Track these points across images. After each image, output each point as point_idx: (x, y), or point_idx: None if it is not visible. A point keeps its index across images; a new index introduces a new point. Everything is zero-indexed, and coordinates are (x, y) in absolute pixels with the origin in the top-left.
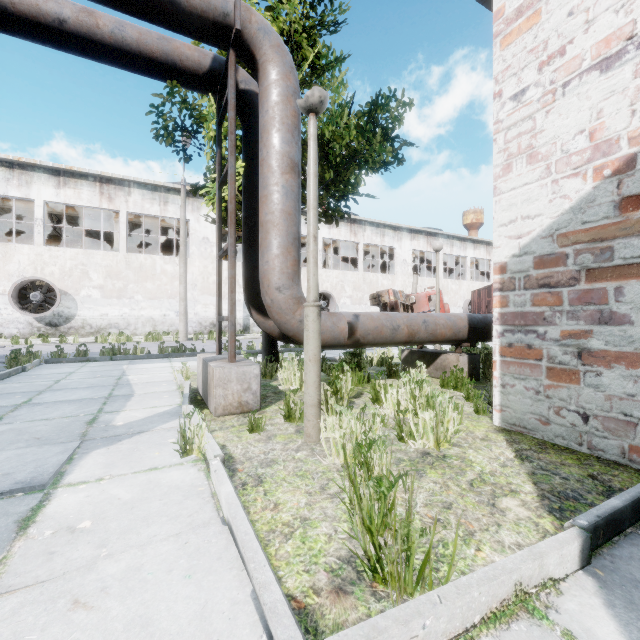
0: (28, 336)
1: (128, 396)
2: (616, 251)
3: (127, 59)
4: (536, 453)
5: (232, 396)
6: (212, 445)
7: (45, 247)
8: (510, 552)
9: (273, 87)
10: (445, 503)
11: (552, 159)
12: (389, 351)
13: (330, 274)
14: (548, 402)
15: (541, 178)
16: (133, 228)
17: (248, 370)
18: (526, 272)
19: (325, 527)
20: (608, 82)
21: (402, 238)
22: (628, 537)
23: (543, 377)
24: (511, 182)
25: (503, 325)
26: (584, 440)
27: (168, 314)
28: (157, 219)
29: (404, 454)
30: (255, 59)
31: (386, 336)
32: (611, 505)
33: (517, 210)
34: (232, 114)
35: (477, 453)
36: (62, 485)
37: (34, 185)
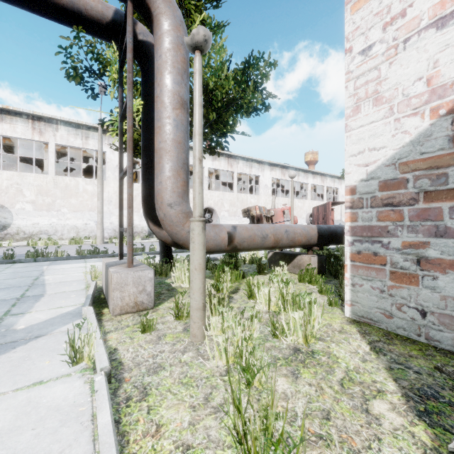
0: None
1: (38, 296)
2: (450, 177)
3: (35, 3)
4: (386, 345)
5: (128, 297)
6: (100, 355)
7: None
8: None
9: (165, 36)
10: (323, 412)
11: (395, 101)
12: (257, 252)
13: (213, 194)
14: (391, 299)
15: (385, 117)
16: (62, 157)
17: (143, 274)
18: (372, 193)
19: None
20: (443, 37)
21: (264, 169)
22: None
23: (387, 279)
24: (360, 121)
25: (353, 236)
26: (422, 332)
27: (89, 223)
28: (80, 150)
29: (278, 351)
30: (150, 11)
31: (257, 243)
32: None
33: (365, 143)
34: (130, 56)
35: (339, 347)
36: None
37: None
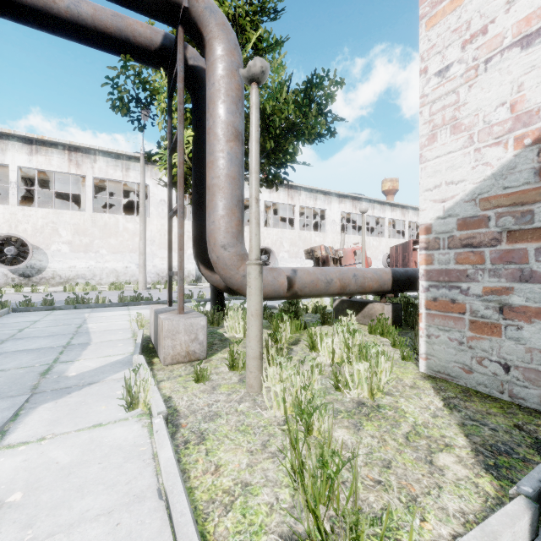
0: (3, 286)
1: (85, 345)
2: (536, 214)
3: (83, 33)
4: (462, 401)
5: (180, 346)
6: (157, 400)
7: (19, 207)
8: (456, 522)
9: (219, 62)
10: (384, 461)
11: (475, 129)
12: (322, 300)
13: (270, 232)
14: (471, 352)
15: (464, 147)
16: (99, 191)
17: (195, 322)
18: (450, 233)
19: (266, 494)
20: (529, 58)
21: (331, 202)
22: None
23: (466, 329)
24: (436, 151)
25: (428, 281)
26: (505, 388)
27: (129, 266)
28: (120, 183)
29: (341, 404)
30: (202, 36)
31: (321, 289)
32: None
33: (441, 176)
34: (181, 86)
35: (408, 402)
36: (1, 447)
37: (9, 152)
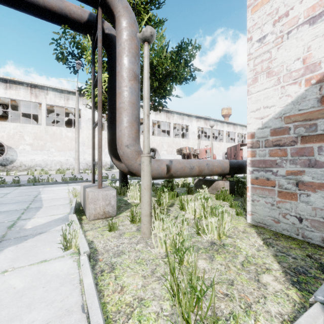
0: None
1: (38, 208)
2: (318, 126)
3: (37, 10)
4: (274, 240)
5: (99, 208)
6: (83, 244)
7: None
8: (277, 321)
9: (124, 31)
10: (229, 280)
11: (281, 74)
12: (187, 179)
13: (156, 138)
14: (279, 210)
15: (274, 85)
16: (50, 113)
17: (109, 193)
18: (266, 137)
19: (154, 306)
20: (314, 30)
21: (192, 121)
22: None
23: (276, 196)
24: (257, 87)
25: (253, 167)
26: (300, 232)
27: (69, 159)
28: (63, 108)
29: (200, 244)
30: (113, 14)
31: (187, 172)
32: None
33: (261, 103)
34: (100, 45)
35: (242, 242)
36: None
37: None
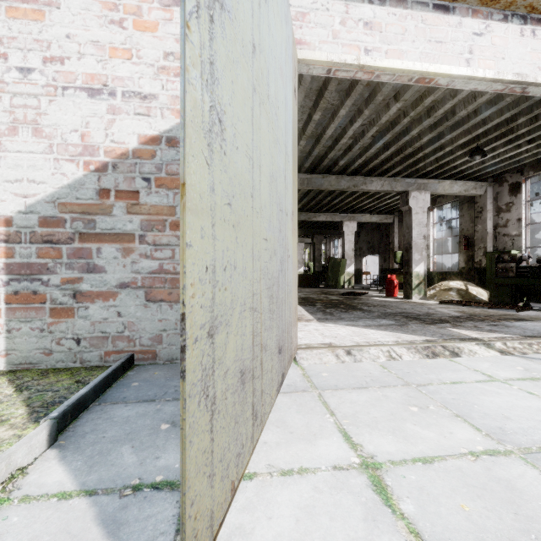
0: None
1: None
2: (98, 223)
3: None
4: (37, 381)
5: None
6: None
7: None
8: None
9: None
10: None
11: (55, 141)
12: None
13: None
14: (51, 336)
15: (46, 152)
16: None
17: None
18: (32, 228)
19: None
20: (93, 106)
21: None
22: (89, 410)
23: (47, 317)
24: (18, 145)
25: (9, 274)
26: (78, 358)
27: None
28: None
29: None
30: None
31: None
32: (80, 394)
33: (24, 172)
34: None
35: None
36: None
37: None
